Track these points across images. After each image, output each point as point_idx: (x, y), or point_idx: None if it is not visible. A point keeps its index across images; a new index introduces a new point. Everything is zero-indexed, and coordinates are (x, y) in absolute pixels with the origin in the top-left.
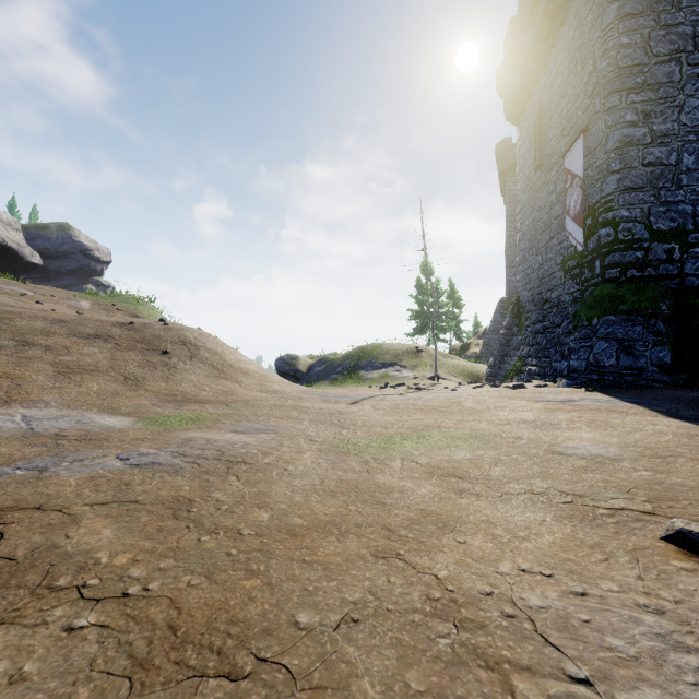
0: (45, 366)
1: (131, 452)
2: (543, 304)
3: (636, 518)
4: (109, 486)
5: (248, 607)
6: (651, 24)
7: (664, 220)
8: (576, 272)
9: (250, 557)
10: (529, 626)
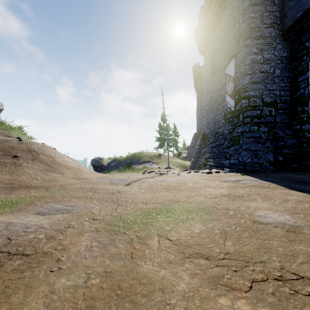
0: None
1: None
2: (215, 134)
3: None
4: None
5: None
6: (263, 9)
7: (268, 97)
8: (230, 120)
9: None
10: None
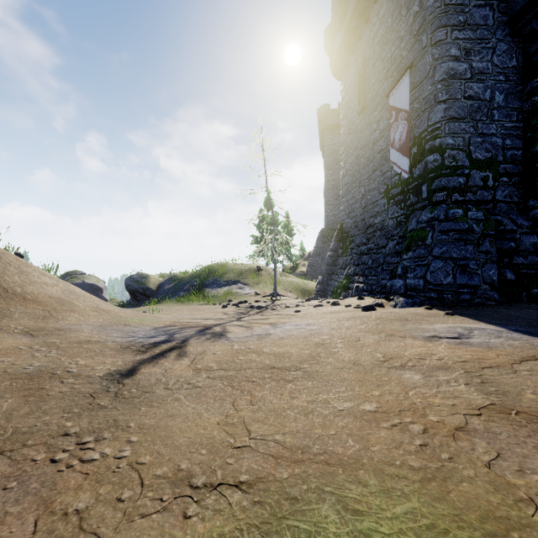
0: None
1: None
2: (366, 228)
3: None
4: None
5: None
6: None
7: (481, 150)
8: (400, 198)
9: None
10: None
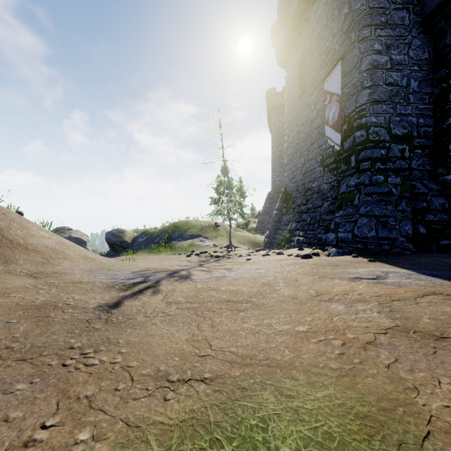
0: None
1: None
2: (305, 191)
3: None
4: None
5: None
6: None
7: (399, 127)
8: (333, 166)
9: None
10: None
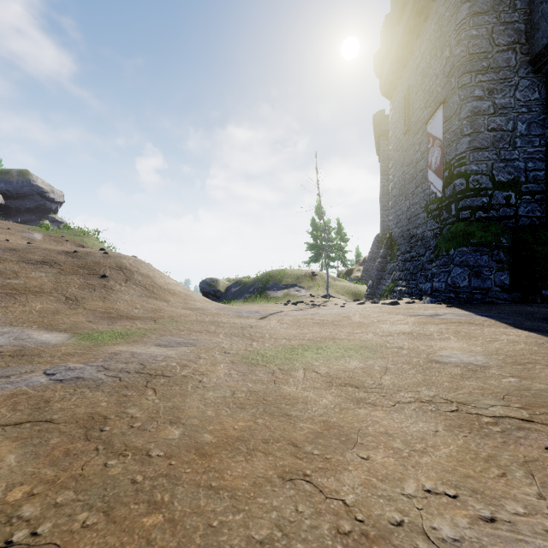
0: None
1: (59, 367)
2: (410, 238)
3: (517, 426)
4: (28, 404)
5: None
6: (494, 21)
7: (503, 173)
8: (436, 213)
9: (155, 484)
10: None
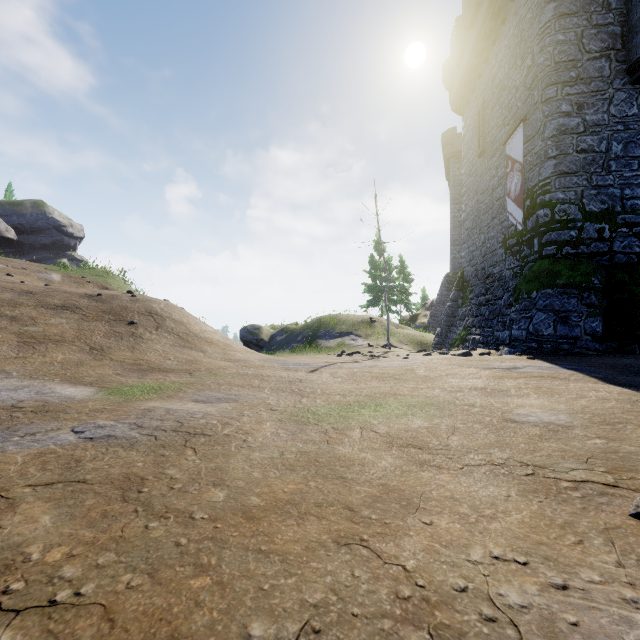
0: (9, 336)
1: (87, 424)
2: (486, 278)
3: (600, 491)
4: (58, 463)
5: (193, 616)
6: (584, 23)
7: (595, 202)
8: (516, 249)
9: (201, 547)
10: (512, 632)
